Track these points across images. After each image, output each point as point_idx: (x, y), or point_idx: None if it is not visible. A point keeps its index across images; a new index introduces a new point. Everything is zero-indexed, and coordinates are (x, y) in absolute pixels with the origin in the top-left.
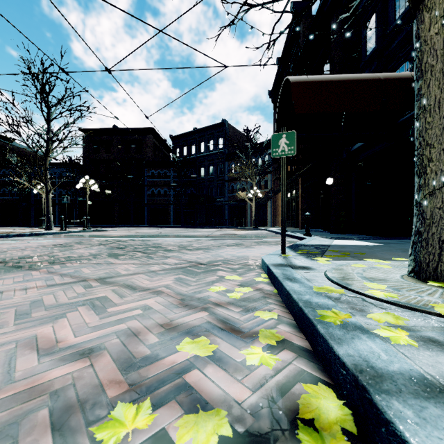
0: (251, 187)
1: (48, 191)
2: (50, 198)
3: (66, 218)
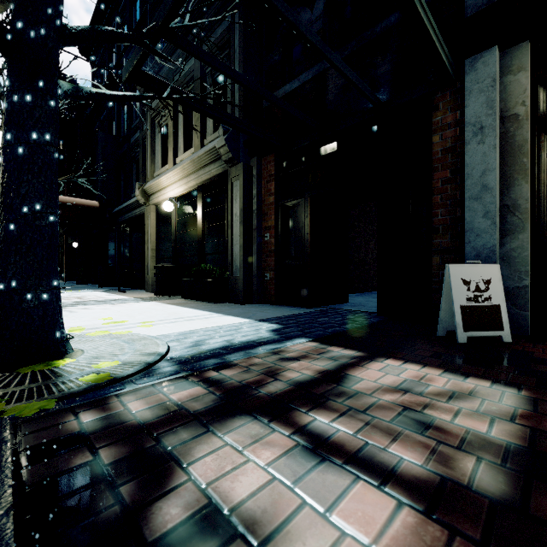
0: None
1: None
2: None
3: None
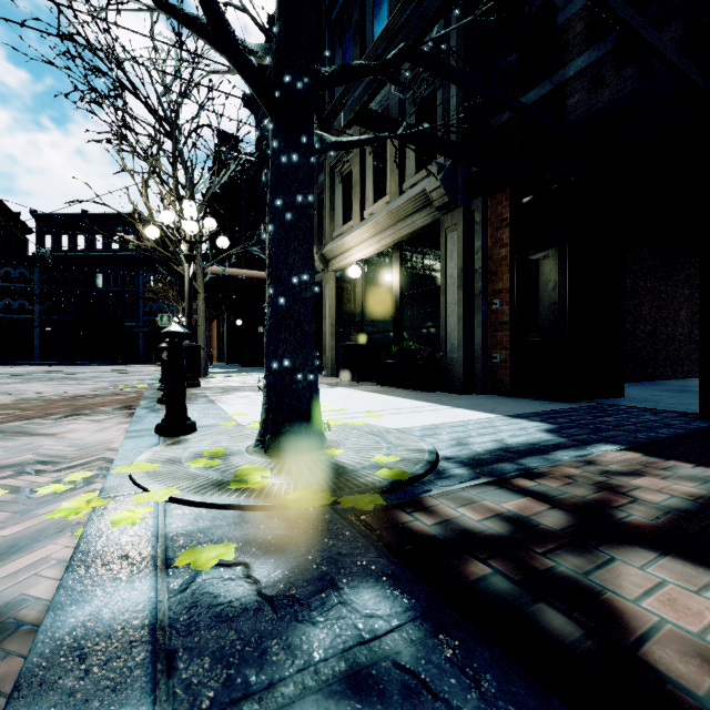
0: (179, 311)
1: None
2: None
3: None
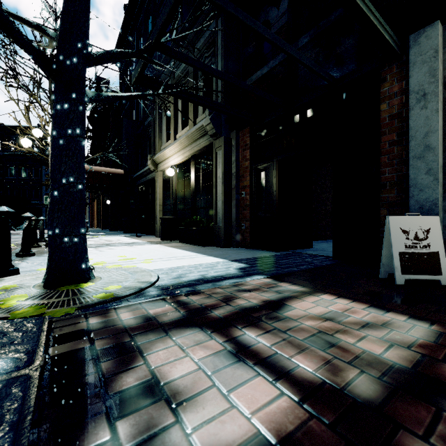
0: None
1: None
2: None
3: None
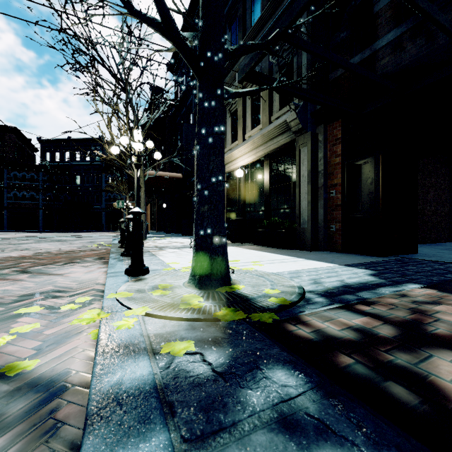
0: (126, 198)
1: None
2: None
3: None
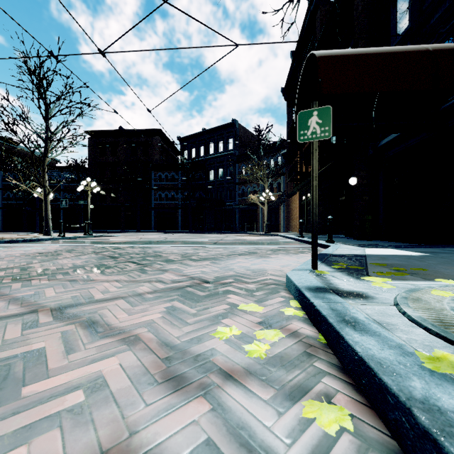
0: (263, 190)
1: (46, 194)
2: (48, 202)
3: (72, 223)
